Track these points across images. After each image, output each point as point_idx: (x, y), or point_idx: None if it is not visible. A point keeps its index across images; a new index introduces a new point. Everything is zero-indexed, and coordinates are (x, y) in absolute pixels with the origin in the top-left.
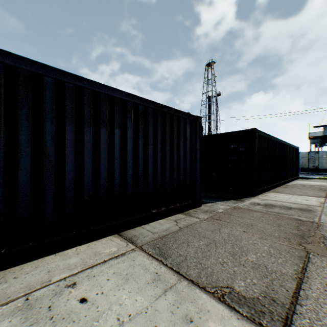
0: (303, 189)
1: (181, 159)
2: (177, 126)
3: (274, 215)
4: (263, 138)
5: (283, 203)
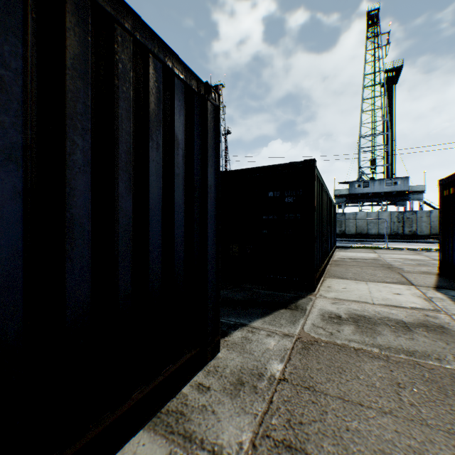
0: (363, 267)
1: (151, 211)
2: (136, 82)
3: (411, 366)
4: (318, 183)
5: (375, 307)
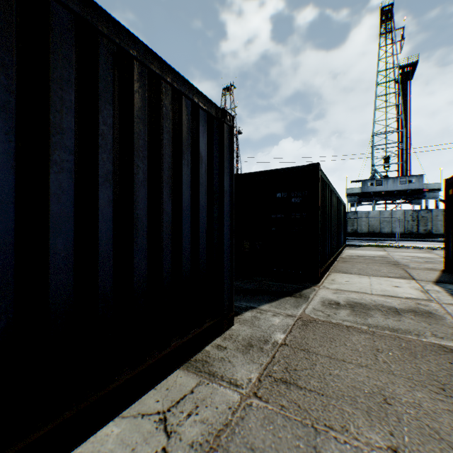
0: (369, 263)
1: (184, 211)
2: (173, 118)
3: (392, 338)
4: (324, 184)
5: (372, 296)
